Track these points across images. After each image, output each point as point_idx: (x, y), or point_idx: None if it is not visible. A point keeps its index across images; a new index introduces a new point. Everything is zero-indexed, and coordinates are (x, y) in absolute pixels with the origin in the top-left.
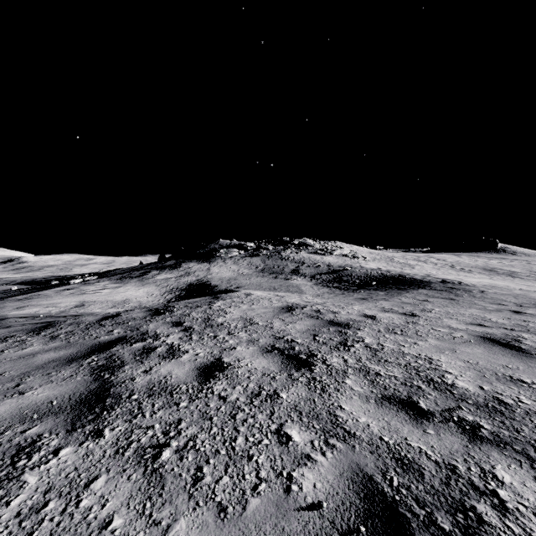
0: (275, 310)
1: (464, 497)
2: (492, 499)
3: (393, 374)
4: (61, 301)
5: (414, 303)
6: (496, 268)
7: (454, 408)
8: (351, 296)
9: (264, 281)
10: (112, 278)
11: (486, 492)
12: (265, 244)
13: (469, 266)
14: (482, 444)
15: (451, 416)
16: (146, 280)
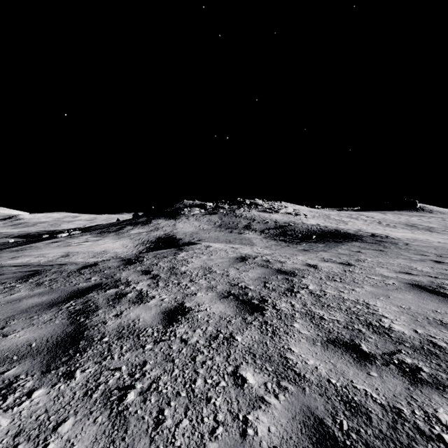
0: (231, 260)
1: (411, 442)
2: (439, 444)
3: (335, 318)
4: (49, 252)
5: (349, 254)
6: (416, 224)
7: (393, 351)
8: (295, 248)
9: (221, 235)
10: (93, 232)
11: (432, 437)
12: (222, 204)
13: (393, 222)
14: (423, 386)
15: (391, 359)
16: (122, 234)
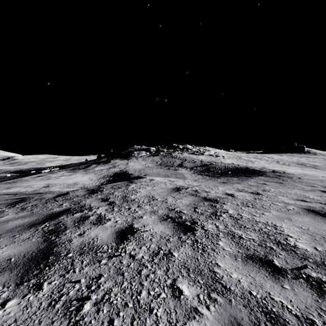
0: (169, 190)
1: None
2: None
3: (251, 237)
4: (35, 183)
5: (257, 185)
6: (304, 163)
7: (300, 266)
8: (216, 181)
9: (161, 171)
10: (67, 169)
11: None
12: (162, 148)
13: (288, 162)
14: None
15: (300, 273)
16: (89, 171)
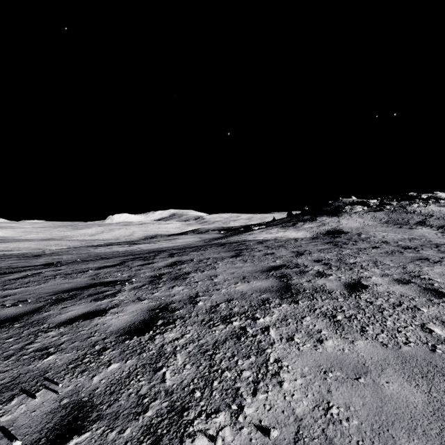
0: (399, 239)
1: None
2: None
3: None
4: (266, 236)
5: None
6: None
7: None
8: None
9: (388, 230)
10: (277, 226)
11: None
12: (388, 200)
13: None
14: None
15: None
16: (298, 228)
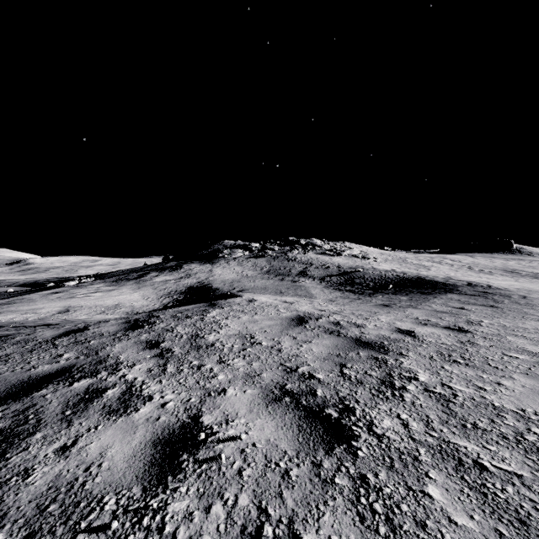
0: (284, 322)
1: None
2: None
3: (510, 468)
4: (44, 306)
5: (451, 312)
6: (517, 269)
7: None
8: (370, 302)
9: (269, 284)
10: (108, 280)
11: None
12: (271, 245)
13: (488, 268)
14: None
15: None
16: (144, 283)
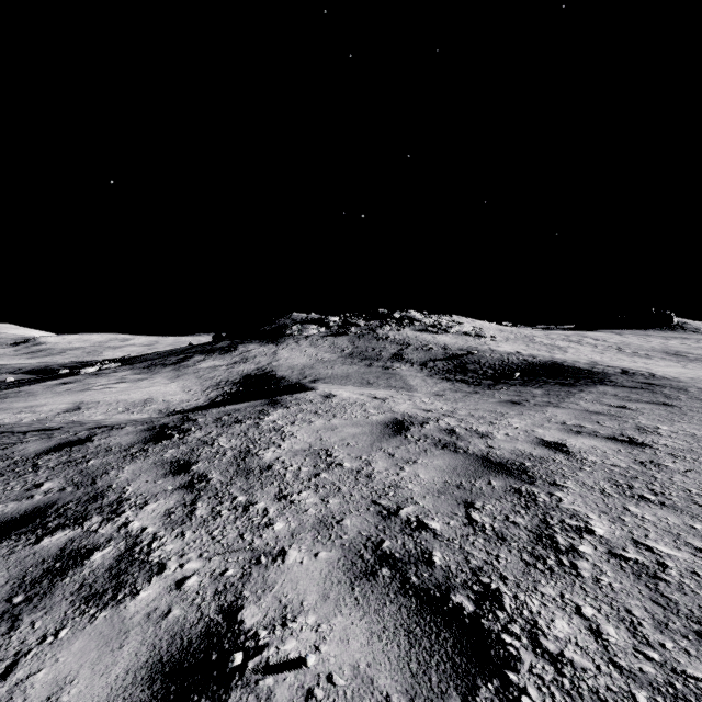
0: (375, 429)
1: None
2: None
3: None
4: (47, 401)
5: (609, 413)
6: (682, 351)
7: None
8: (491, 398)
9: (353, 371)
10: (137, 366)
11: None
12: (355, 319)
13: (643, 349)
14: None
15: None
16: (185, 370)
